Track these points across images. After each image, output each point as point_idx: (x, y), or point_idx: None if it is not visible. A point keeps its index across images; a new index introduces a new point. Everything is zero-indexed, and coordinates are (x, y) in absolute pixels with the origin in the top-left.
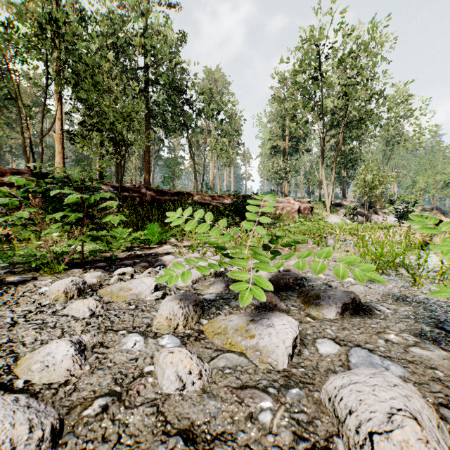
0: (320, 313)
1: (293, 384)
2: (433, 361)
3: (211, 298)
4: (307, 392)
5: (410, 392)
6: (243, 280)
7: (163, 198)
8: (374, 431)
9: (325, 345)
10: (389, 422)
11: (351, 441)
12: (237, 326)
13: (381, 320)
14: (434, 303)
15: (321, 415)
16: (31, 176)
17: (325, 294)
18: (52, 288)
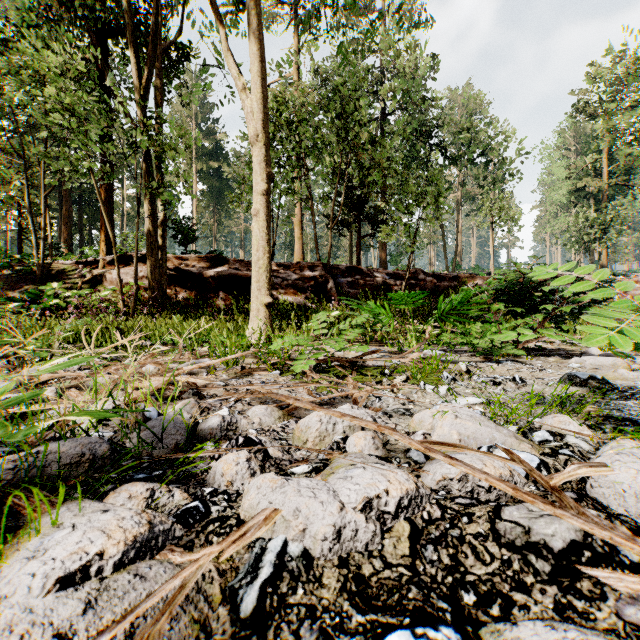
0: None
1: None
2: None
3: None
4: None
5: None
6: None
7: (442, 285)
8: None
9: None
10: None
11: None
12: None
13: None
14: None
15: None
16: (322, 268)
17: None
18: (604, 363)
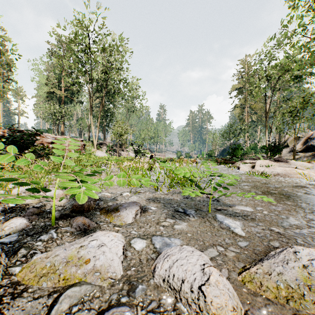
0: (122, 221)
1: (136, 283)
2: (185, 229)
3: (13, 239)
4: (146, 284)
5: (199, 252)
6: (52, 211)
7: None
8: (200, 285)
9: (137, 243)
10: (204, 274)
11: (190, 300)
12: (67, 258)
13: (155, 215)
14: (169, 199)
15: (162, 294)
16: None
17: (122, 207)
18: None
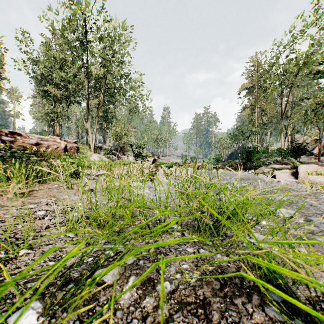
0: None
1: None
2: None
3: None
4: None
5: None
6: None
7: None
8: None
9: None
10: None
11: None
12: None
13: None
14: None
15: None
16: None
17: None
18: None
